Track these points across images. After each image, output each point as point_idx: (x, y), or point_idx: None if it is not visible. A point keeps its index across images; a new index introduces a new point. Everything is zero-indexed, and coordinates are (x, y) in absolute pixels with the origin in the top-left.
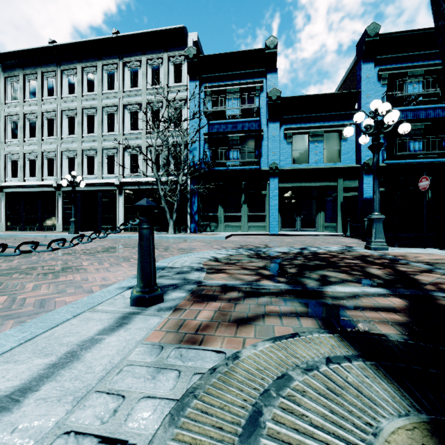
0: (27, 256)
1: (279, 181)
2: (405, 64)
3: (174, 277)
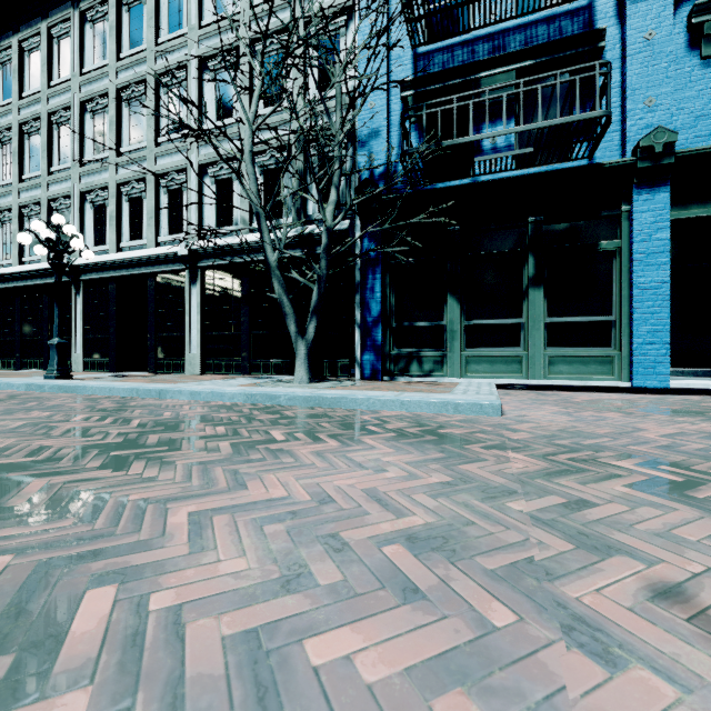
0: None
1: (668, 202)
2: None
3: None
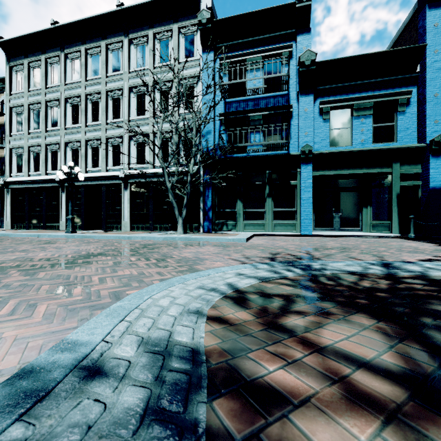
0: None
1: (312, 169)
2: None
3: None
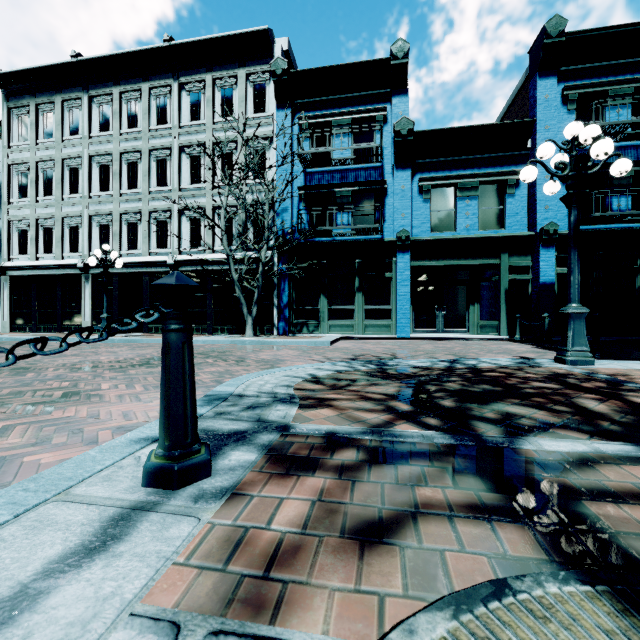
0: (21, 372)
1: (411, 258)
2: (604, 78)
3: (241, 416)
